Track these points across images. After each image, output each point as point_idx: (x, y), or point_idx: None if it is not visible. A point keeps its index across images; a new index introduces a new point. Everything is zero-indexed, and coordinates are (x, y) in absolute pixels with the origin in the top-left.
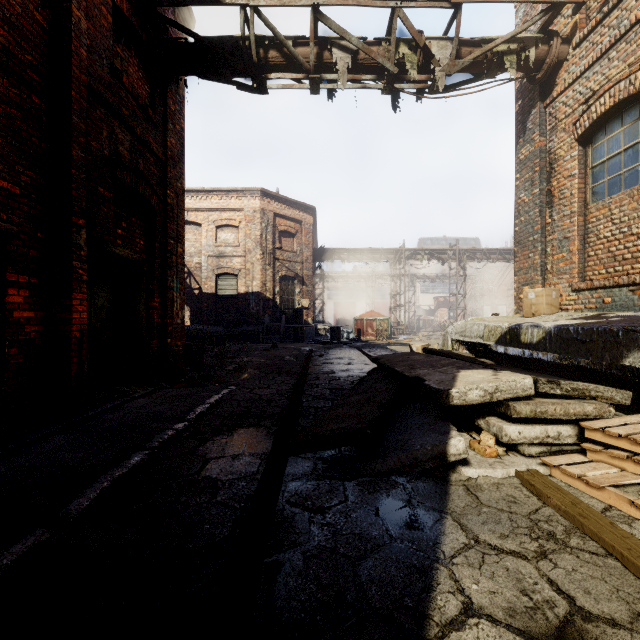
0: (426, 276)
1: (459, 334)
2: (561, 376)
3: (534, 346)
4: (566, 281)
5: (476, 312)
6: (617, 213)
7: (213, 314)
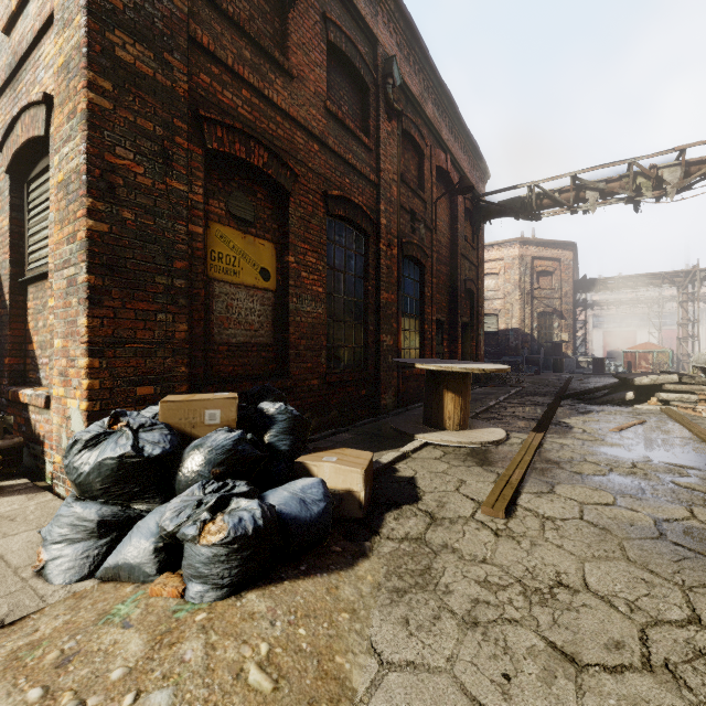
0: None
1: (695, 362)
2: None
3: None
4: None
5: None
6: None
7: None
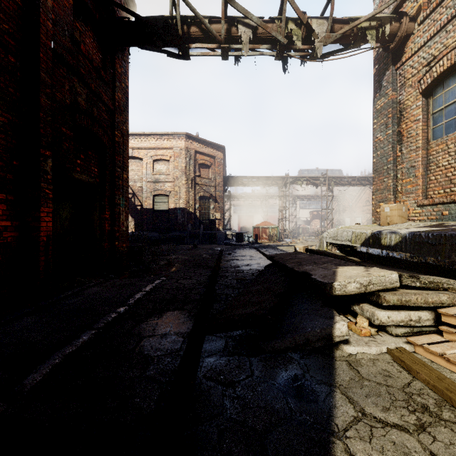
0: (304, 196)
1: (332, 238)
2: (412, 270)
3: (392, 248)
4: (412, 199)
5: (340, 222)
6: (453, 147)
7: (151, 223)
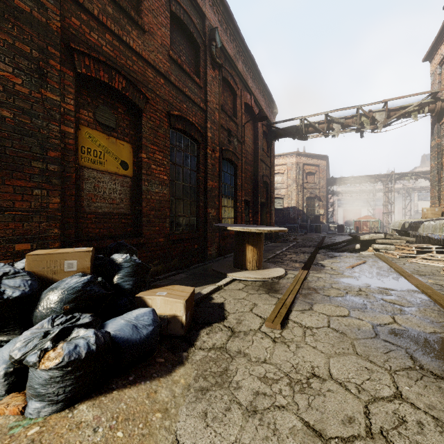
0: (421, 188)
1: (393, 226)
2: (424, 240)
3: (407, 229)
4: None
5: None
6: None
7: None
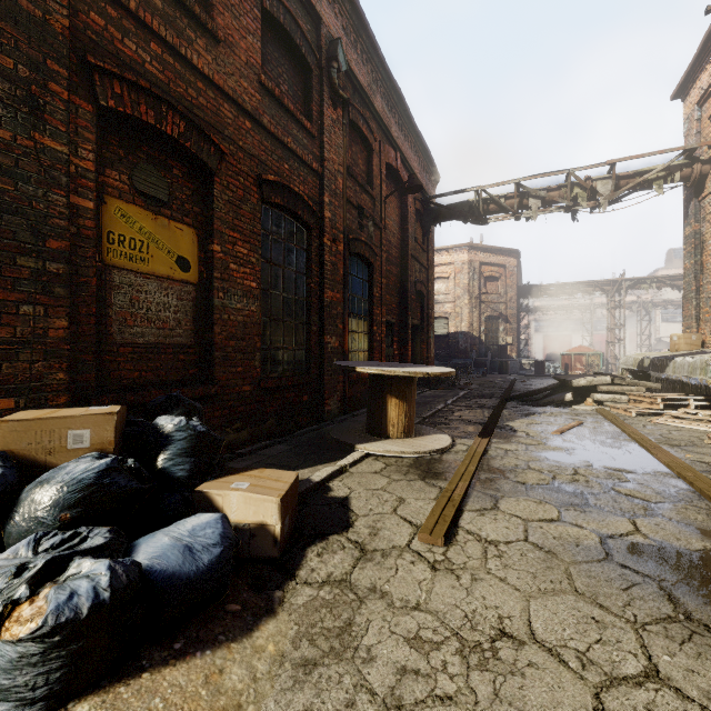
0: (667, 302)
1: (624, 364)
2: (674, 387)
3: (647, 368)
4: (708, 327)
5: None
6: None
7: None
